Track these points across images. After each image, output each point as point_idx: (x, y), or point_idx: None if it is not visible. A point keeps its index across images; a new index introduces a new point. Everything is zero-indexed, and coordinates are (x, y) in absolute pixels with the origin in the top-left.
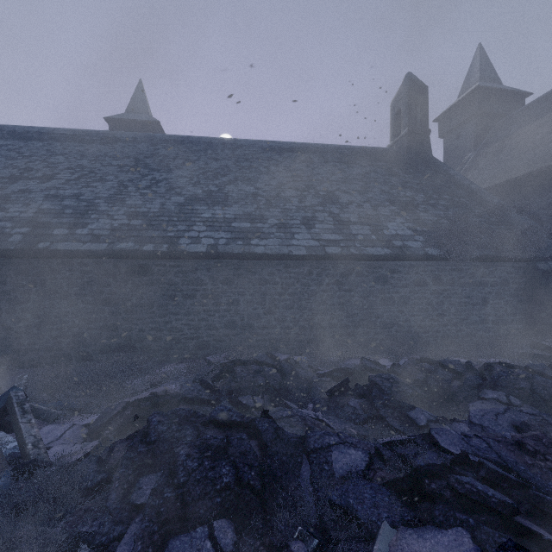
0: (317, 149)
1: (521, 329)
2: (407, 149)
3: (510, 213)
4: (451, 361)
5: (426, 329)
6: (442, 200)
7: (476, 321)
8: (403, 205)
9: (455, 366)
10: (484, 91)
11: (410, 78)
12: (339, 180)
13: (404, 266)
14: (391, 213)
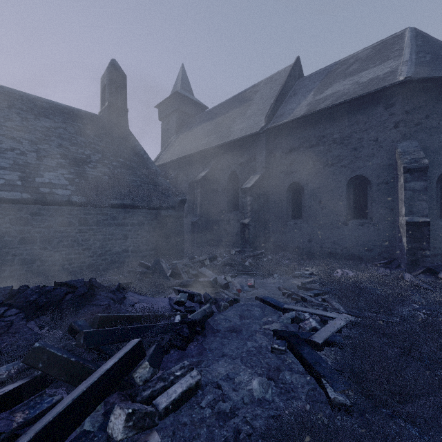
0: (8, 93)
1: (153, 254)
2: (108, 118)
3: (159, 177)
4: (1, 288)
5: (72, 261)
6: (115, 162)
7: (119, 251)
8: (74, 160)
9: (0, 292)
10: (181, 96)
11: (113, 63)
12: (13, 127)
13: (49, 209)
14: (56, 165)
